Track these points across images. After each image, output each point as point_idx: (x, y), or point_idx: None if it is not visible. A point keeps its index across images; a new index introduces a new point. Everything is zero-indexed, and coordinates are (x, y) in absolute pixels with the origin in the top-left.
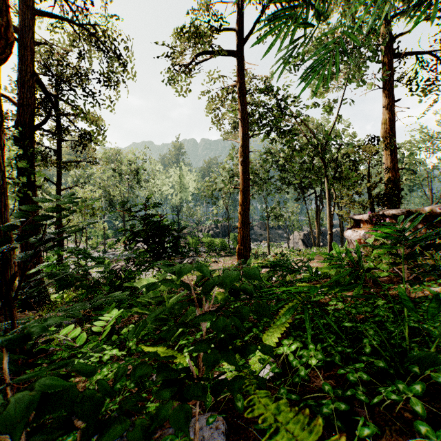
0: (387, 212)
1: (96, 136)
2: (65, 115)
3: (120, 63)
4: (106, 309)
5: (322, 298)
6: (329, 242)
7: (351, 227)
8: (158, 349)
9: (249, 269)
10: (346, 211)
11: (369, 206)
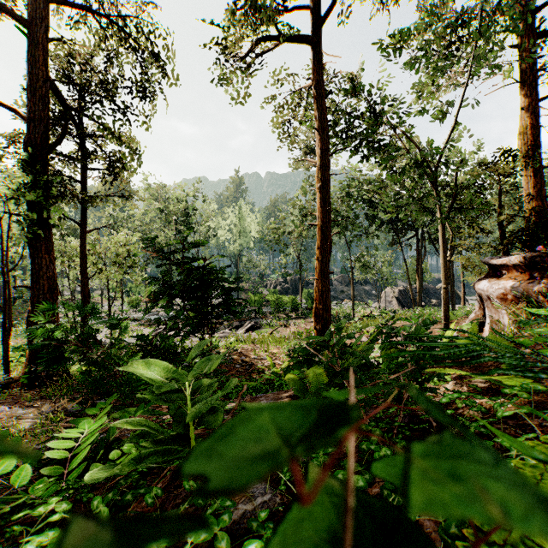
0: None
1: (129, 162)
2: (92, 136)
3: (160, 66)
4: (100, 405)
5: (524, 411)
6: (443, 299)
7: (486, 277)
8: None
9: None
10: (467, 257)
11: (503, 249)
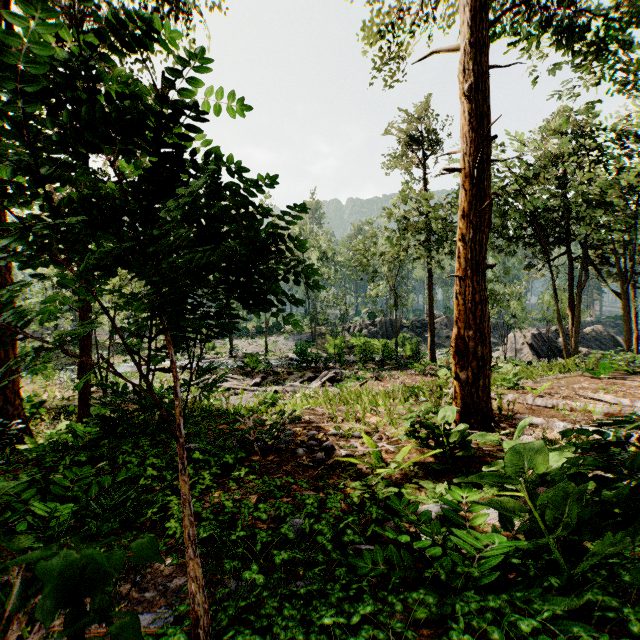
0: None
1: None
2: None
3: None
4: None
5: None
6: None
7: None
8: None
9: None
10: None
11: None
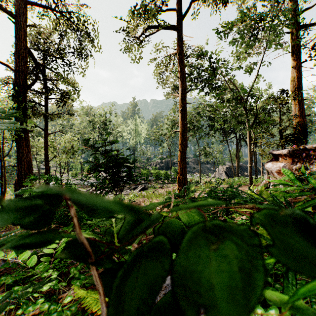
0: (309, 146)
1: (73, 95)
2: (51, 79)
3: (90, 40)
4: (65, 229)
5: None
6: (249, 173)
7: (271, 160)
8: (92, 292)
9: (278, 219)
10: (262, 149)
11: (282, 144)
